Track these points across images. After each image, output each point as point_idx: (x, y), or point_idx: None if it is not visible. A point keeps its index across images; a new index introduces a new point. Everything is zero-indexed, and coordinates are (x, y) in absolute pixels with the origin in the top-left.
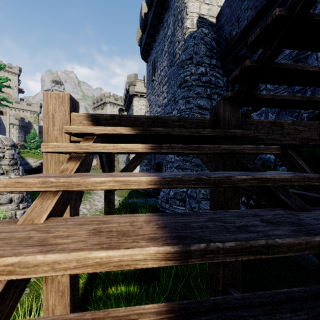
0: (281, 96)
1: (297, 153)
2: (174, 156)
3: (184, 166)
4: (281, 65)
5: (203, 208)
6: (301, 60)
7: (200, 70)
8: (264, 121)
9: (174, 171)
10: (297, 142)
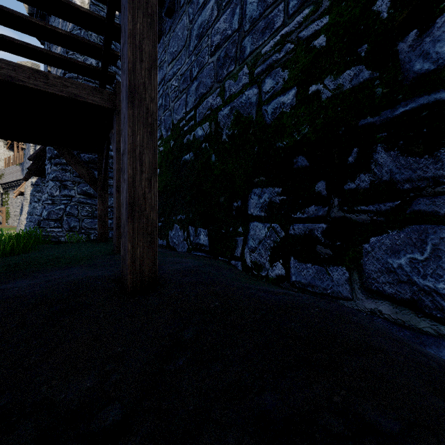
0: (37, 47)
1: (160, 155)
2: (52, 166)
3: (63, 178)
4: (2, 7)
5: (86, 228)
6: (162, 68)
7: (90, 62)
8: (25, 67)
9: (50, 185)
10: (64, 94)
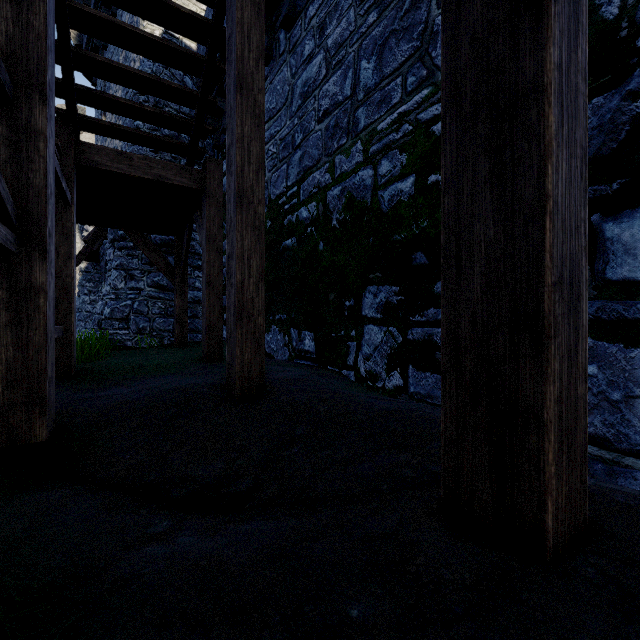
0: (122, 127)
1: None
2: (115, 251)
3: (129, 266)
4: (91, 90)
5: (159, 329)
6: None
7: None
8: (108, 149)
9: (113, 275)
10: (149, 177)
